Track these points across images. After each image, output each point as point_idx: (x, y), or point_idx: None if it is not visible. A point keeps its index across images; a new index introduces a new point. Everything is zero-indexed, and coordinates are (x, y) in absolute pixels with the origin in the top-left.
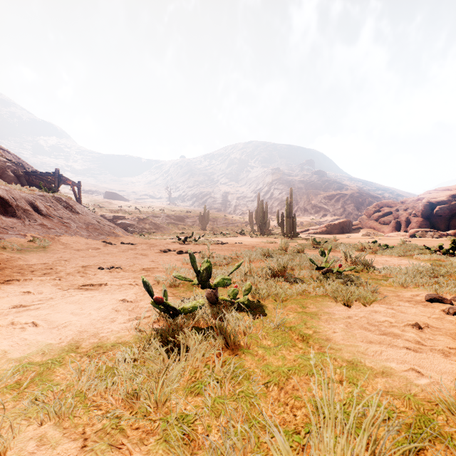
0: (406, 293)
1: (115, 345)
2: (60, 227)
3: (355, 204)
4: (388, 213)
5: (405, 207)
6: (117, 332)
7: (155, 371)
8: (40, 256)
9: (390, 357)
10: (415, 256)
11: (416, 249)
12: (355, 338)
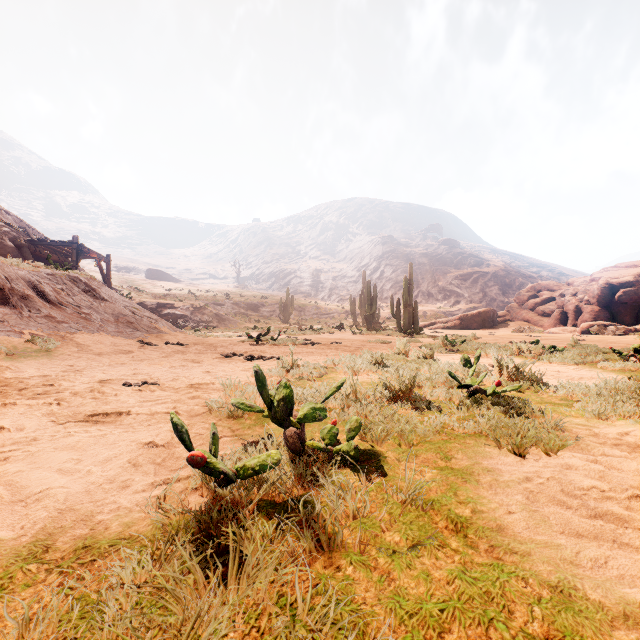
0: (607, 429)
1: (116, 543)
2: (75, 320)
3: (501, 287)
4: (549, 299)
5: (574, 291)
6: (128, 511)
7: (178, 620)
8: (42, 363)
9: (624, 572)
10: (600, 364)
11: (596, 353)
12: (549, 526)
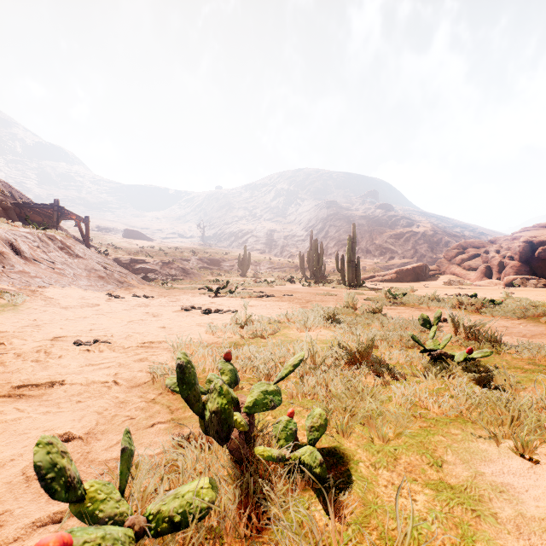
0: None
1: None
2: (48, 275)
3: (429, 245)
4: (475, 255)
5: (497, 248)
6: None
7: None
8: (6, 318)
9: None
10: (544, 318)
11: (530, 306)
12: None
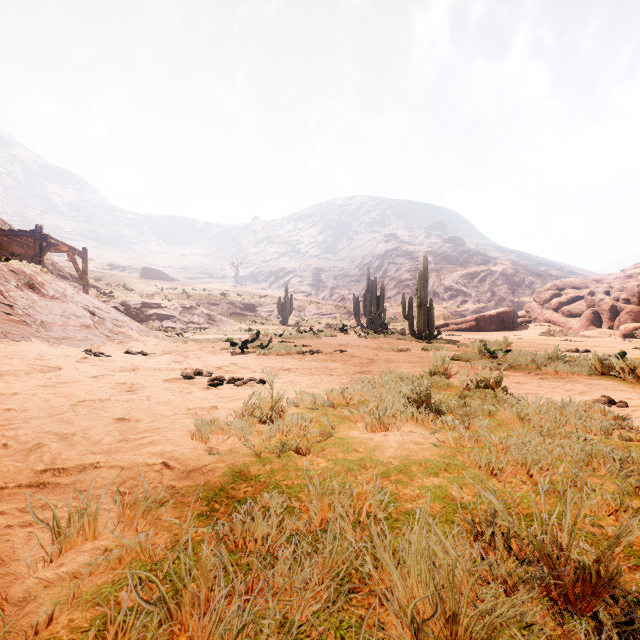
0: None
1: None
2: None
3: (510, 286)
4: (576, 298)
5: (606, 289)
6: None
7: None
8: None
9: None
10: None
11: None
12: None
